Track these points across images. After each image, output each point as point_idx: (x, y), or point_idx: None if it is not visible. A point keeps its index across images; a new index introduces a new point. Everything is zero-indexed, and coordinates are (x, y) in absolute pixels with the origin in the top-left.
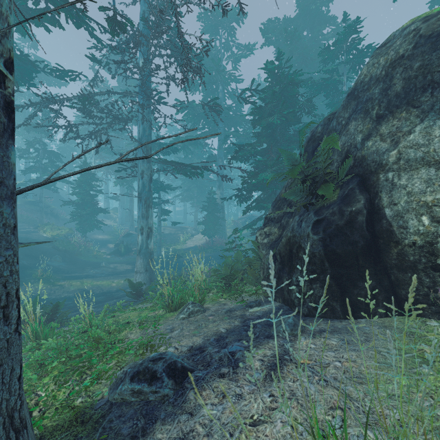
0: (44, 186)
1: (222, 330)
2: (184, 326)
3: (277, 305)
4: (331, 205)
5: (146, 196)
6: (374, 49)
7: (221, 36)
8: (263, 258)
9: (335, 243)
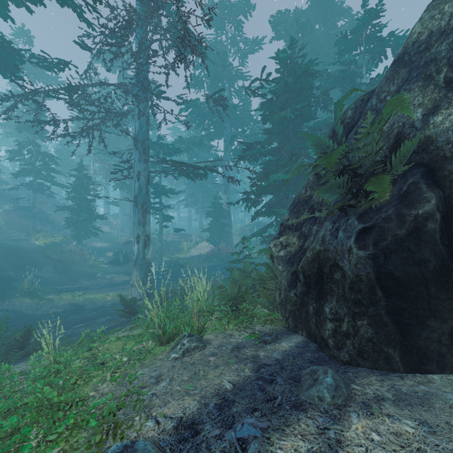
0: (37, 190)
1: (227, 385)
2: (175, 372)
3: (300, 341)
4: (383, 206)
5: (143, 200)
6: (397, 37)
7: (227, 30)
8: (279, 275)
9: (392, 261)
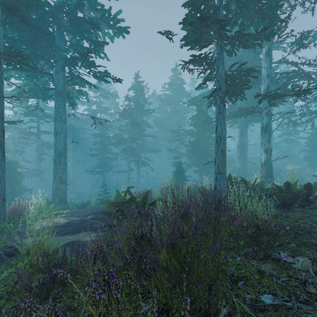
0: (289, 142)
1: None
2: None
3: None
4: None
5: None
6: None
7: None
8: None
9: None
